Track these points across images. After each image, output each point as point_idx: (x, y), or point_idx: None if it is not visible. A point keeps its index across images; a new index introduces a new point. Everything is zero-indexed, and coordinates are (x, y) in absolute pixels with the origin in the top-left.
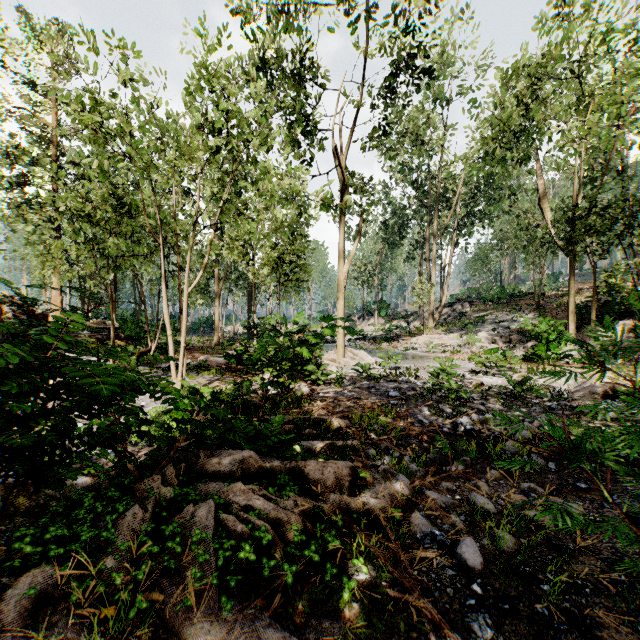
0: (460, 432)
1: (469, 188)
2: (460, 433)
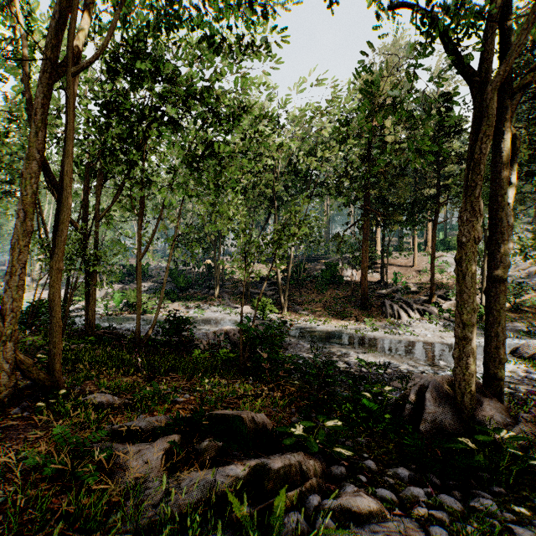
0: None
1: None
2: None
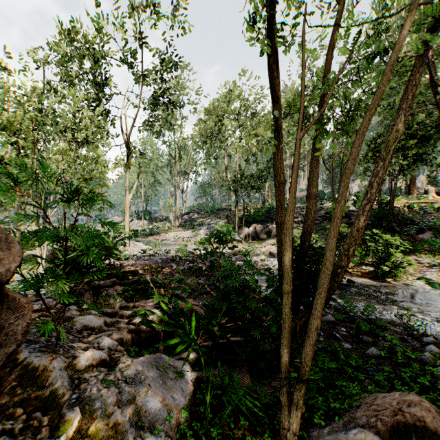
0: (186, 269)
1: None
2: (186, 270)
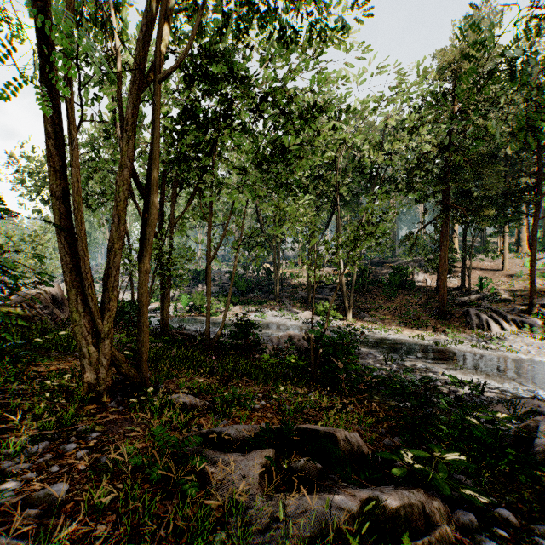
0: None
1: None
2: None
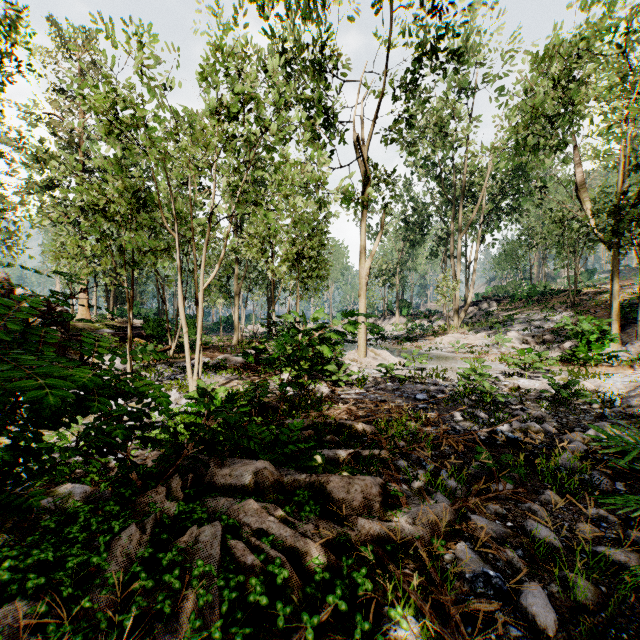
0: (501, 442)
1: (496, 181)
2: (501, 443)
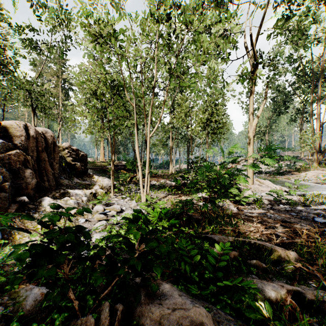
0: None
1: None
2: None
